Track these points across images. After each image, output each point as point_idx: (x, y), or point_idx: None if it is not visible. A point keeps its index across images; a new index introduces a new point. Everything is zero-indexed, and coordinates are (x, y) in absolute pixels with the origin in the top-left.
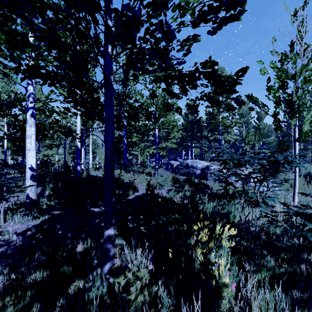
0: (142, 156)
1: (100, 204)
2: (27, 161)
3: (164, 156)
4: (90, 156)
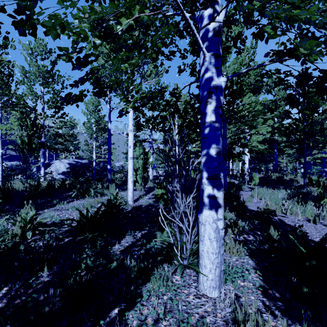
0: (291, 163)
1: (279, 185)
2: (245, 165)
3: (314, 163)
4: (240, 163)
